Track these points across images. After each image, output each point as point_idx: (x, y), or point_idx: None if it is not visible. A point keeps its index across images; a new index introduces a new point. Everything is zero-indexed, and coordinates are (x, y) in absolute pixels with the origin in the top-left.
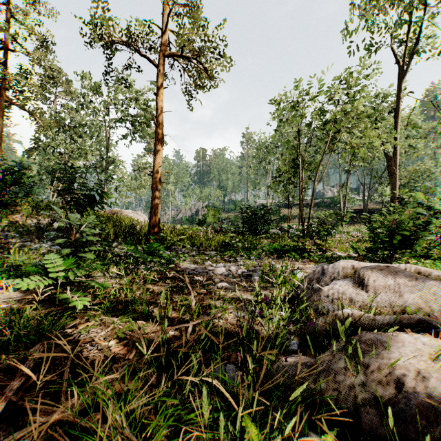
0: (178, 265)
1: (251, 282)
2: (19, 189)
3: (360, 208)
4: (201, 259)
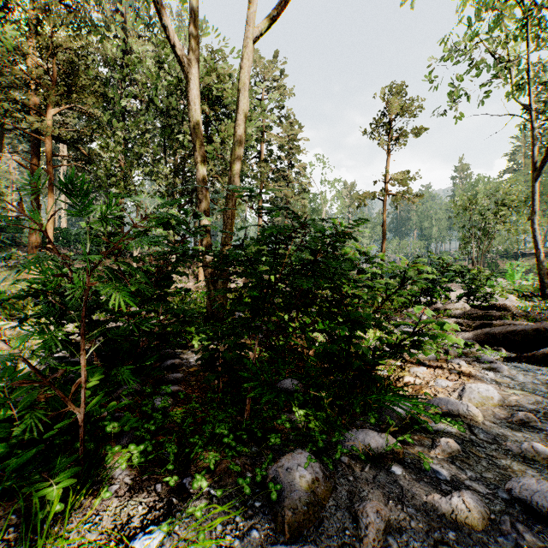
0: None
1: None
2: None
3: None
4: None
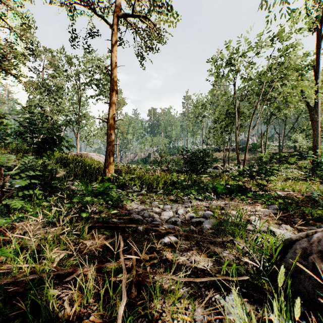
0: (124, 207)
1: (204, 233)
2: (1, 136)
3: (275, 152)
4: (148, 199)
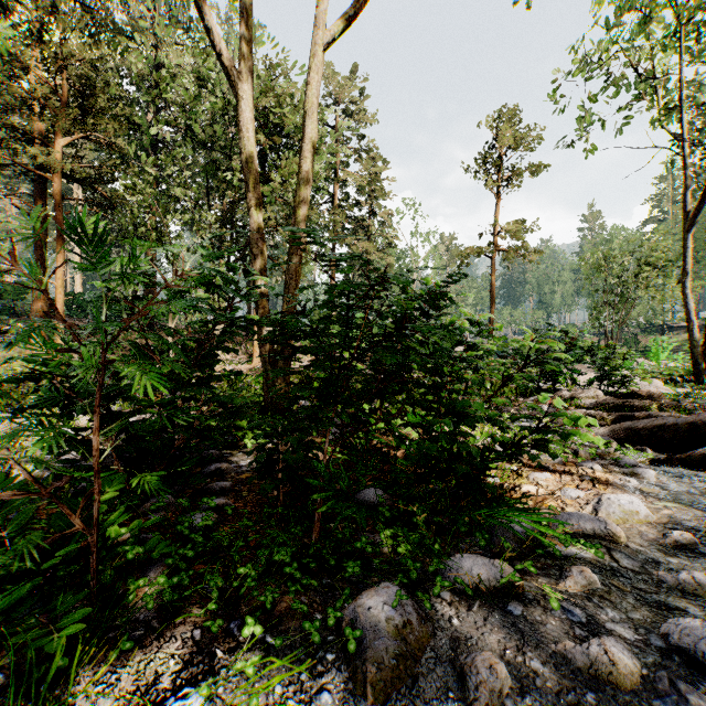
0: None
1: None
2: None
3: None
4: None
